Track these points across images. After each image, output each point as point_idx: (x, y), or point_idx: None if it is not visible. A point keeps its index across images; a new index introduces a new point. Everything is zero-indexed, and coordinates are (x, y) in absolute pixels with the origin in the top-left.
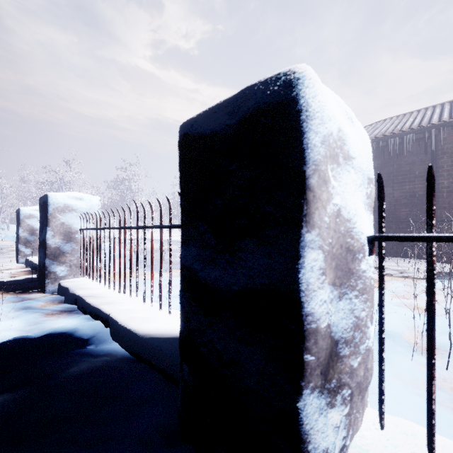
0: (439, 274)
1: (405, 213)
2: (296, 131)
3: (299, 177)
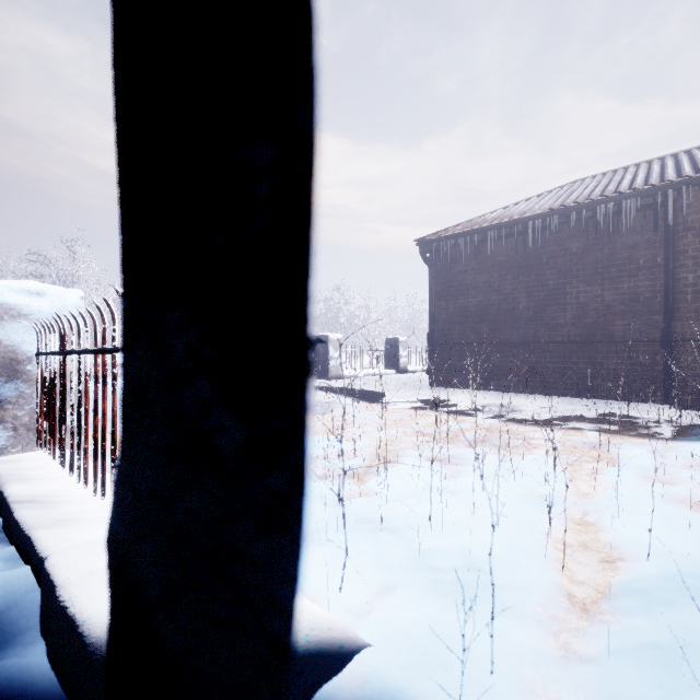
0: (694, 432)
1: (622, 328)
2: None
3: None
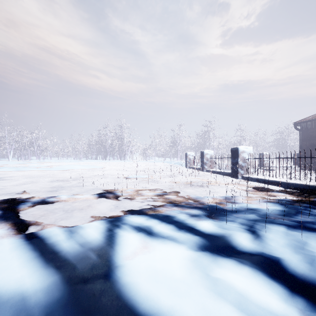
0: None
1: None
2: (238, 151)
3: (238, 154)
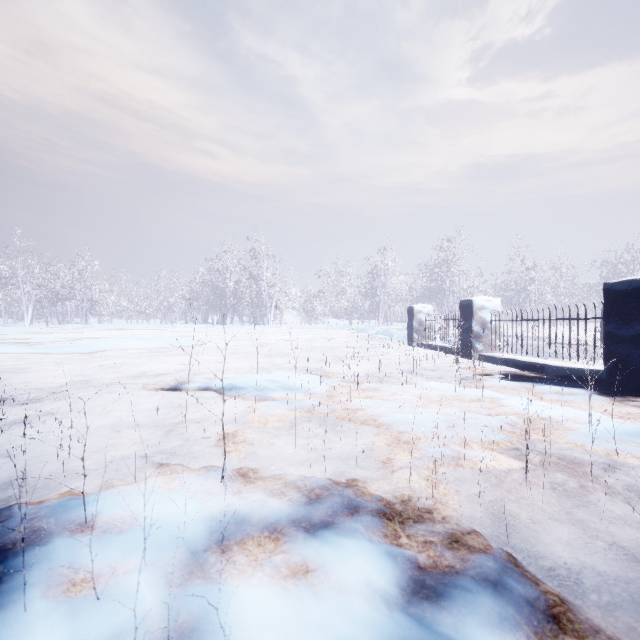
0: None
1: None
2: None
3: None
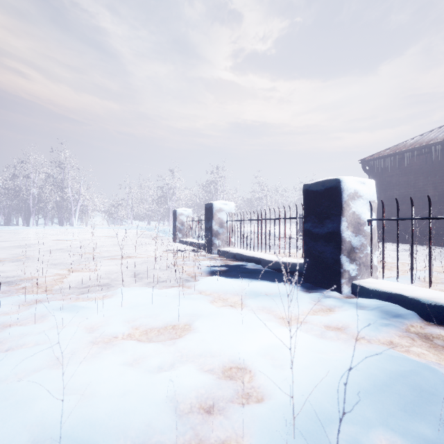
0: None
1: None
2: (340, 194)
3: (340, 205)
